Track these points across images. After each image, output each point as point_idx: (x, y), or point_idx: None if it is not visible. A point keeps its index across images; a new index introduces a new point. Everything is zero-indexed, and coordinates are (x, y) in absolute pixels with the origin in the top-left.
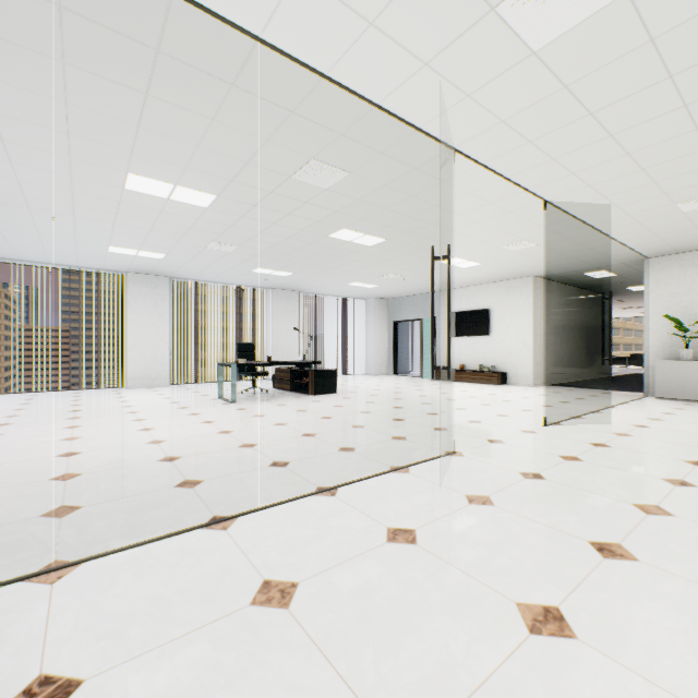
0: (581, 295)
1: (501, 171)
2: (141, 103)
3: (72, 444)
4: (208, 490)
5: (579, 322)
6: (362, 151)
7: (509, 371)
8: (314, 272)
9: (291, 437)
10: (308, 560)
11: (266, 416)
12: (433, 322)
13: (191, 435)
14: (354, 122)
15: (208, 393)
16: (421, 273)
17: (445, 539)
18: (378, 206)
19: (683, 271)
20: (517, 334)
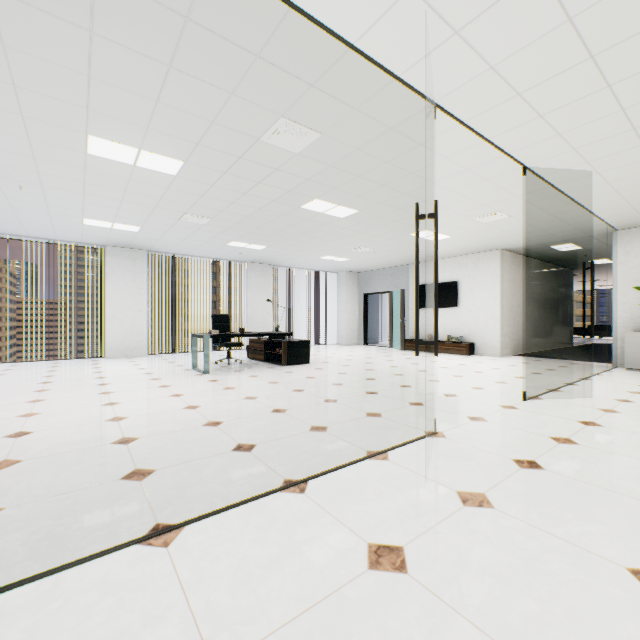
0: (545, 268)
1: (482, 132)
2: (86, 44)
3: (27, 421)
4: (158, 483)
5: (543, 294)
6: (335, 106)
7: (477, 341)
8: (287, 245)
9: (260, 414)
10: (265, 601)
11: (237, 388)
12: (417, 290)
13: (155, 411)
14: (327, 69)
15: (184, 363)
16: (391, 246)
17: (443, 564)
18: (351, 173)
19: None
20: (484, 305)
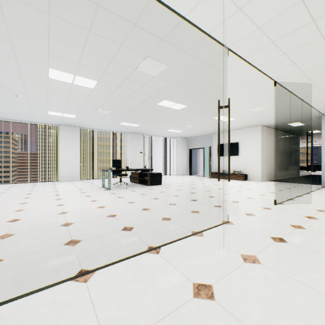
0: (285, 135)
1: (253, 63)
2: (47, 20)
3: (18, 214)
4: (83, 247)
5: (284, 149)
6: (175, 50)
7: (248, 173)
8: (150, 124)
9: (136, 211)
10: (137, 315)
11: (124, 197)
12: (219, 146)
13: (83, 209)
14: (171, 31)
15: (98, 184)
16: (204, 124)
17: (234, 295)
18: (183, 86)
19: None
20: (253, 155)
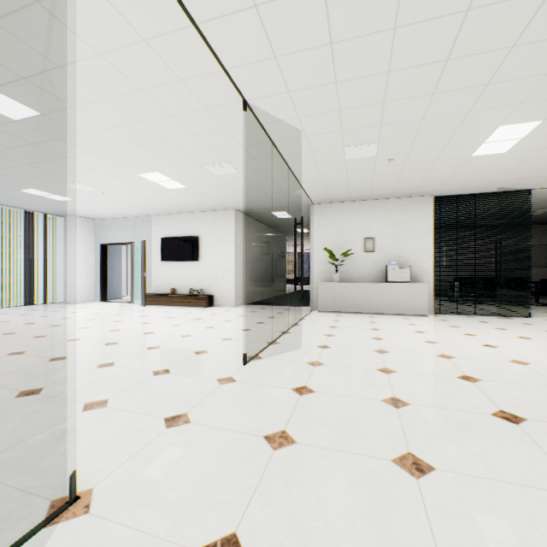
0: (269, 231)
1: (186, 0)
2: None
3: None
4: None
5: (268, 252)
6: None
7: (216, 293)
8: None
9: None
10: None
11: None
12: None
13: None
14: None
15: None
16: (122, 188)
17: None
18: None
19: (333, 216)
20: (222, 260)
